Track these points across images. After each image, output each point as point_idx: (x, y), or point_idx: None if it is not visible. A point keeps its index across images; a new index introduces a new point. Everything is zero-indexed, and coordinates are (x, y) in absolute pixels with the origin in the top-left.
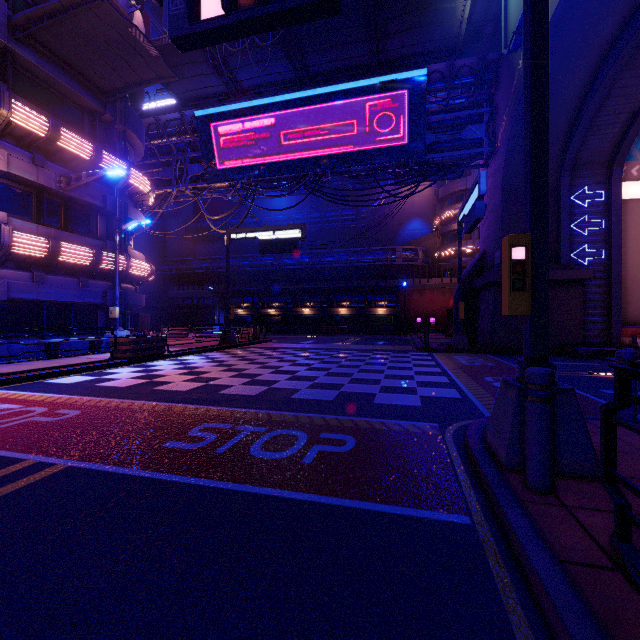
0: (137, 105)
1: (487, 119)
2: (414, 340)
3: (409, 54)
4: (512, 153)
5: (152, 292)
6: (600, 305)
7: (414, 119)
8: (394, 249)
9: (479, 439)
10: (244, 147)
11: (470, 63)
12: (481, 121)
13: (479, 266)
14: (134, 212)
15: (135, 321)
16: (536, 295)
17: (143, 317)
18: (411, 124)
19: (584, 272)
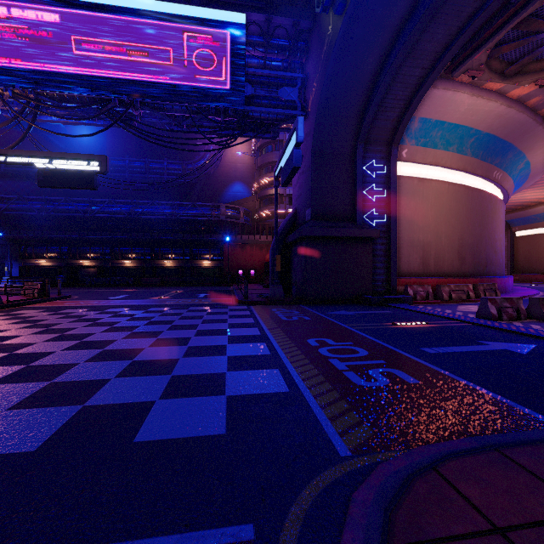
0: None
1: (300, 84)
2: (235, 292)
3: None
4: (321, 118)
5: None
6: (383, 260)
7: (233, 65)
8: (219, 207)
9: None
10: (14, 42)
11: (286, 25)
12: (295, 86)
13: (292, 223)
14: None
15: None
16: None
17: None
18: (230, 69)
19: (374, 231)
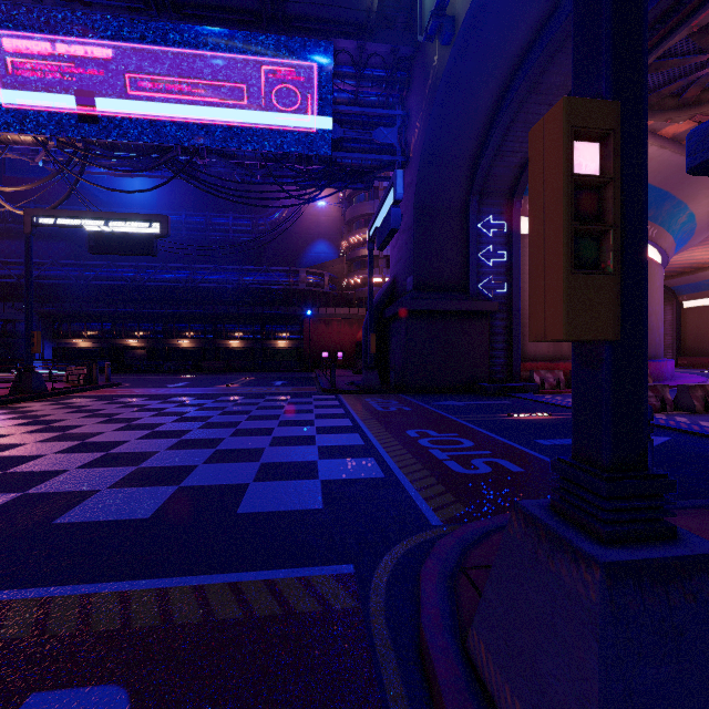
0: None
1: (399, 124)
2: (319, 379)
3: (312, 16)
4: (425, 166)
5: None
6: (503, 339)
7: (318, 102)
8: (298, 272)
9: (456, 654)
10: (61, 83)
11: (382, 52)
12: (393, 126)
13: (390, 293)
14: None
15: None
16: (623, 284)
17: None
18: (315, 108)
19: (491, 304)
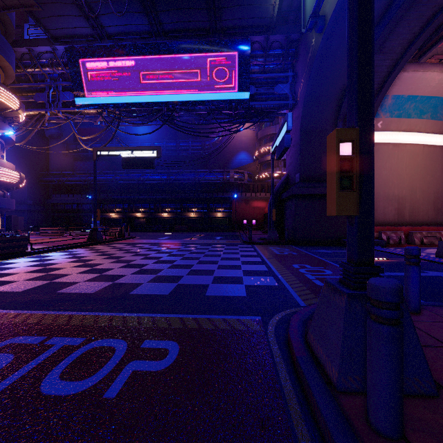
0: (8, 33)
1: (291, 81)
2: (242, 236)
3: (238, 25)
4: (307, 105)
5: (36, 198)
6: None
7: (241, 74)
8: (228, 172)
9: (302, 341)
10: (109, 82)
11: (280, 39)
12: (287, 82)
13: (285, 184)
14: (2, 125)
15: (8, 222)
16: (362, 194)
17: (16, 219)
18: (239, 78)
19: None
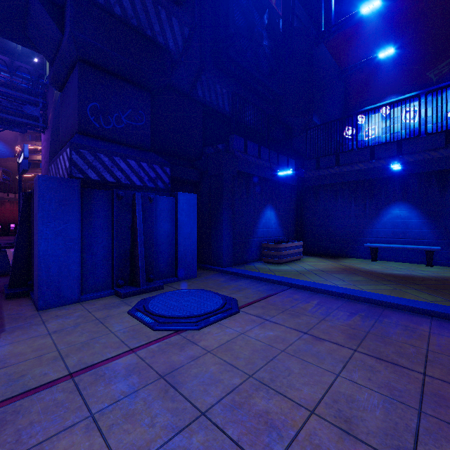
0: None
1: (42, 106)
2: None
3: None
4: (55, 134)
5: None
6: None
7: None
8: None
9: None
10: None
11: (28, 68)
12: (38, 105)
13: None
14: None
15: None
16: None
17: None
18: None
19: None
